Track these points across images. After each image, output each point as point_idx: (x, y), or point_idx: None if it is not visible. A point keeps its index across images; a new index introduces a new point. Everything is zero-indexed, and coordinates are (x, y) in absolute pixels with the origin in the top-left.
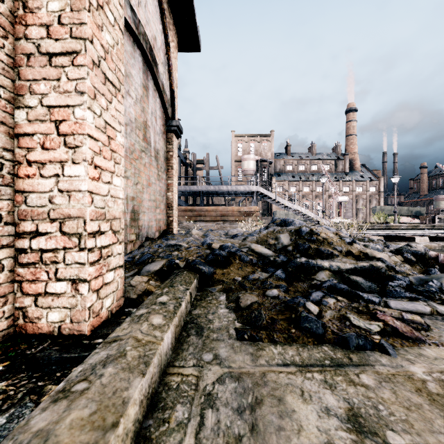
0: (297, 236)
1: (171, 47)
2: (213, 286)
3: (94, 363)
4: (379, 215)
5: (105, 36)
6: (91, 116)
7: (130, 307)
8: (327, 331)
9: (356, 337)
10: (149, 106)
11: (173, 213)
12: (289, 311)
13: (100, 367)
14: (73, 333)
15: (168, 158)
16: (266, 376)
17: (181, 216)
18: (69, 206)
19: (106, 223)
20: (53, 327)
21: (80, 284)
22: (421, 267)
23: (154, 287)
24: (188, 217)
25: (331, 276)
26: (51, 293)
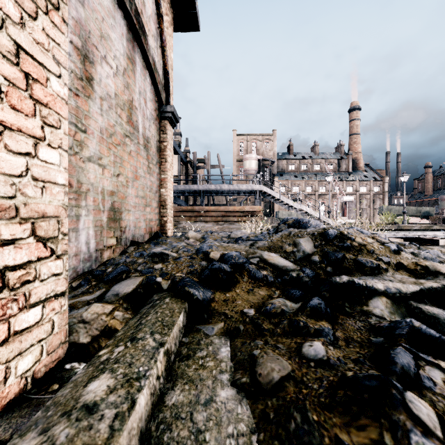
0: (323, 241)
1: (165, 21)
2: (210, 323)
3: None
4: (387, 215)
5: None
6: None
7: (75, 360)
8: None
9: None
10: (136, 83)
11: (167, 212)
12: (370, 416)
13: None
14: None
15: (161, 149)
16: None
17: (180, 216)
18: None
19: (19, 224)
20: None
21: None
22: None
23: (120, 322)
24: (187, 217)
25: (391, 306)
26: None
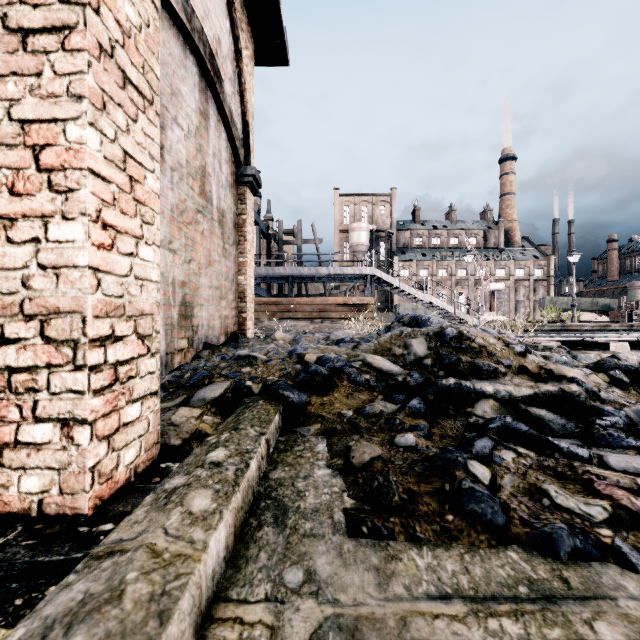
0: (438, 342)
1: (244, 57)
2: (306, 426)
3: (52, 619)
4: (550, 310)
5: (124, 7)
6: (96, 138)
7: (169, 461)
8: (511, 519)
9: (569, 534)
10: (210, 144)
11: (246, 306)
12: (439, 476)
13: (60, 632)
14: (64, 512)
15: (239, 224)
16: (408, 627)
17: (261, 311)
18: (56, 293)
19: (126, 321)
20: (30, 501)
21: (76, 427)
22: (638, 392)
23: (210, 426)
24: (271, 313)
25: (498, 408)
26: (26, 444)
